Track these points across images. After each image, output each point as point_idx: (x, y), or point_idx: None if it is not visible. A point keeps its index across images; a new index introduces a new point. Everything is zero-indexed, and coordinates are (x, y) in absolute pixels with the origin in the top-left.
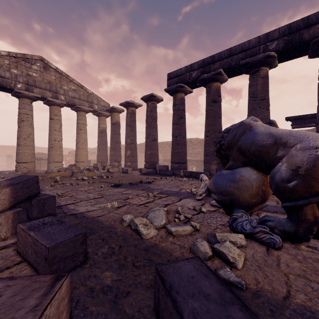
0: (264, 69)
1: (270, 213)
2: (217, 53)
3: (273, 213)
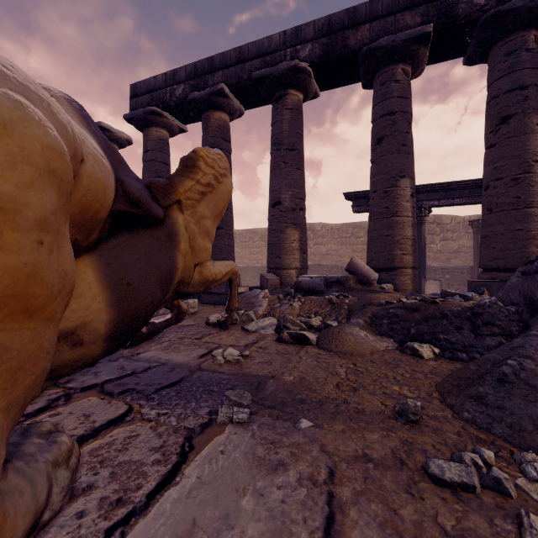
0: (293, 93)
1: (102, 398)
2: (219, 54)
3: (114, 396)
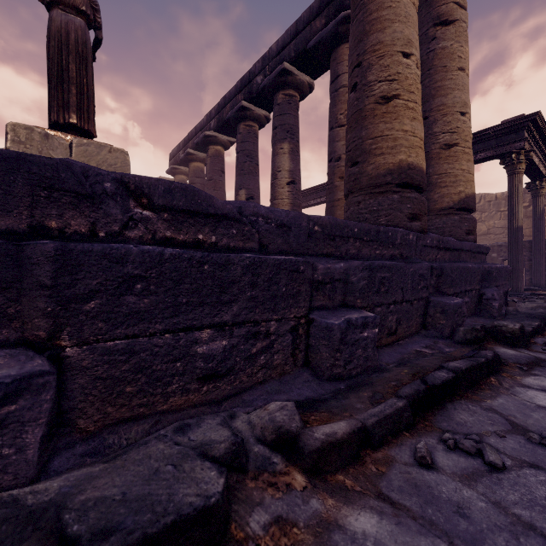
0: (212, 147)
1: None
2: (190, 131)
3: None
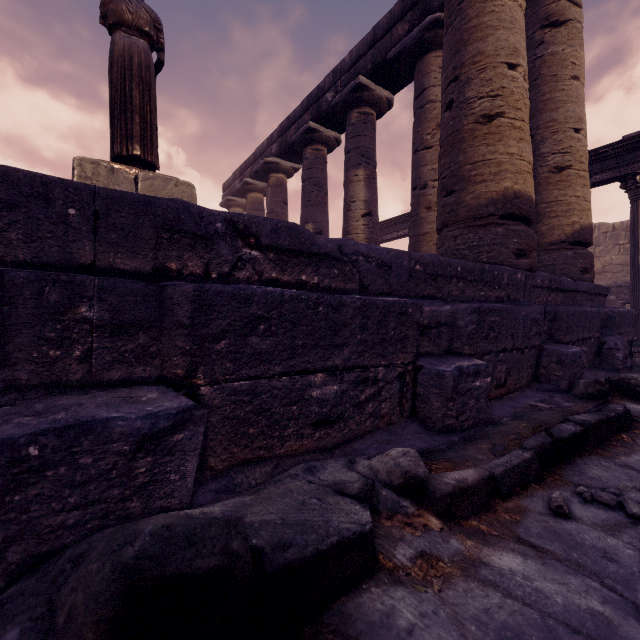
0: (273, 176)
1: None
2: (248, 158)
3: None
